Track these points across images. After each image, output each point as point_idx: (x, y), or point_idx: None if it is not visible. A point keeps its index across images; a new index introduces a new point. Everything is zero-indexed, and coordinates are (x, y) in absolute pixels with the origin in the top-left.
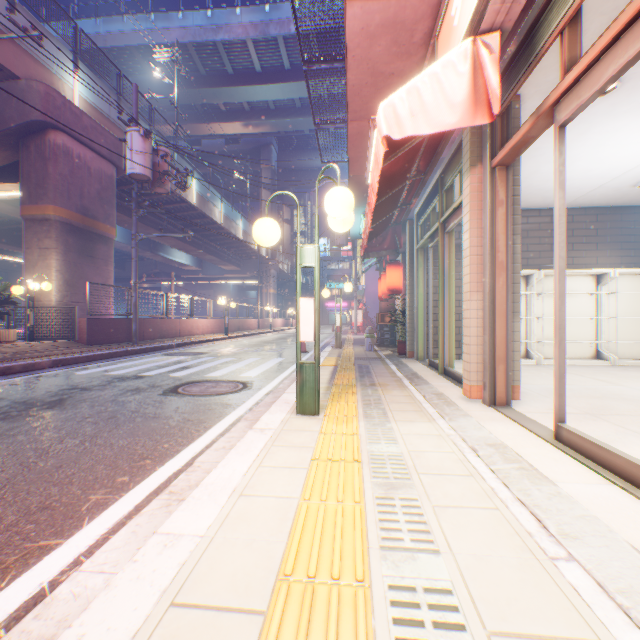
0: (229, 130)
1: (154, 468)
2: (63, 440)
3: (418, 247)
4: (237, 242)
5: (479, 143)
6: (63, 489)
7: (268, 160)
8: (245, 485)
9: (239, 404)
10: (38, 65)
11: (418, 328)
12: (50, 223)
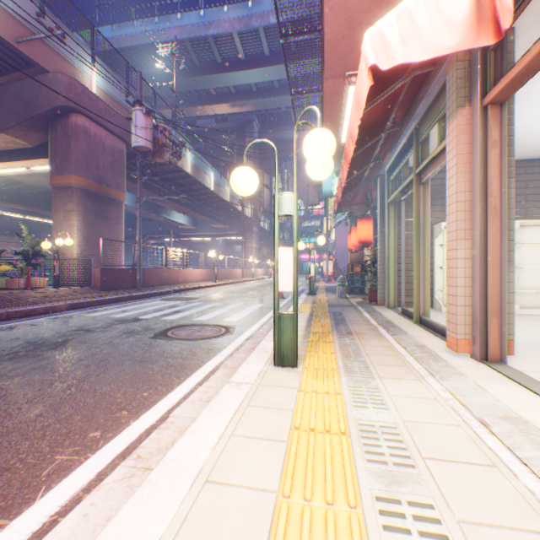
0: (218, 111)
1: (128, 422)
2: (53, 384)
3: (389, 201)
4: (225, 204)
5: (467, 82)
6: (33, 445)
7: (250, 132)
8: (213, 465)
9: (220, 349)
10: (63, 61)
11: (389, 277)
12: (72, 190)
